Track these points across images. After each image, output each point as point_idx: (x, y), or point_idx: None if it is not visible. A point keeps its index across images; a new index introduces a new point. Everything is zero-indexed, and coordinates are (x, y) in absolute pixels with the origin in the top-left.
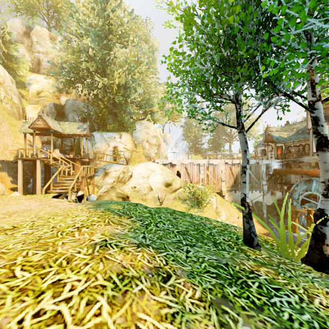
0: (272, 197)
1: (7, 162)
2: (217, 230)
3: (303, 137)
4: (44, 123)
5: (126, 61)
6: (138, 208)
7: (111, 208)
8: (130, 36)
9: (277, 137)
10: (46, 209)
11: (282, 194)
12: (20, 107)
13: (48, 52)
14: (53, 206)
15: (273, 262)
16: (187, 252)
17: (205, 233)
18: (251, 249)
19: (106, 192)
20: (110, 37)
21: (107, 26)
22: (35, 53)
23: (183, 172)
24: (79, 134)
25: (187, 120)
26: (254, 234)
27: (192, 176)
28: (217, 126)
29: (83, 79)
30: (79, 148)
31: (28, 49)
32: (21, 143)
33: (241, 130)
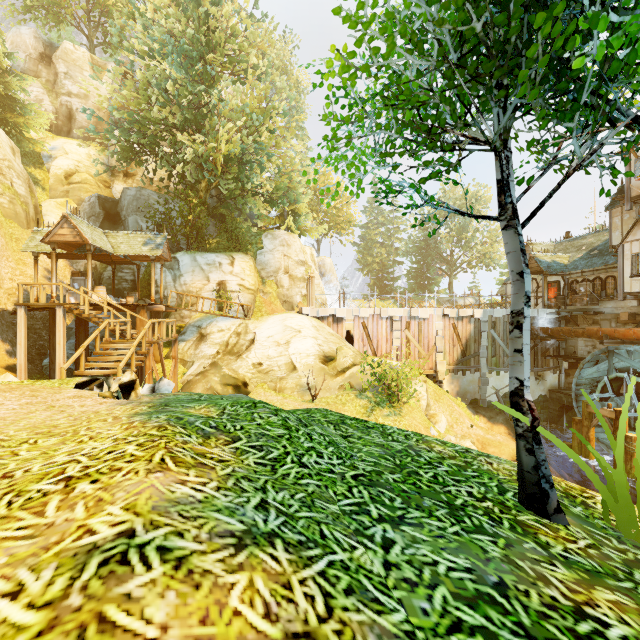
0: (538, 385)
1: (0, 312)
2: (448, 466)
3: (603, 263)
4: (73, 232)
5: (242, 107)
6: (256, 415)
7: (188, 415)
8: (252, 57)
9: (549, 263)
10: (33, 416)
11: (559, 378)
12: (29, 203)
13: (88, 94)
14: (56, 408)
15: (613, 565)
16: (385, 547)
17: (423, 476)
18: (544, 522)
19: (200, 374)
20: (211, 59)
21: (205, 37)
22: (62, 97)
23: (359, 334)
24: (147, 256)
25: (365, 232)
26: (548, 482)
27: (376, 341)
28: (426, 244)
29: (157, 146)
30: (149, 286)
31: (48, 88)
32: (30, 275)
33: (512, 221)
